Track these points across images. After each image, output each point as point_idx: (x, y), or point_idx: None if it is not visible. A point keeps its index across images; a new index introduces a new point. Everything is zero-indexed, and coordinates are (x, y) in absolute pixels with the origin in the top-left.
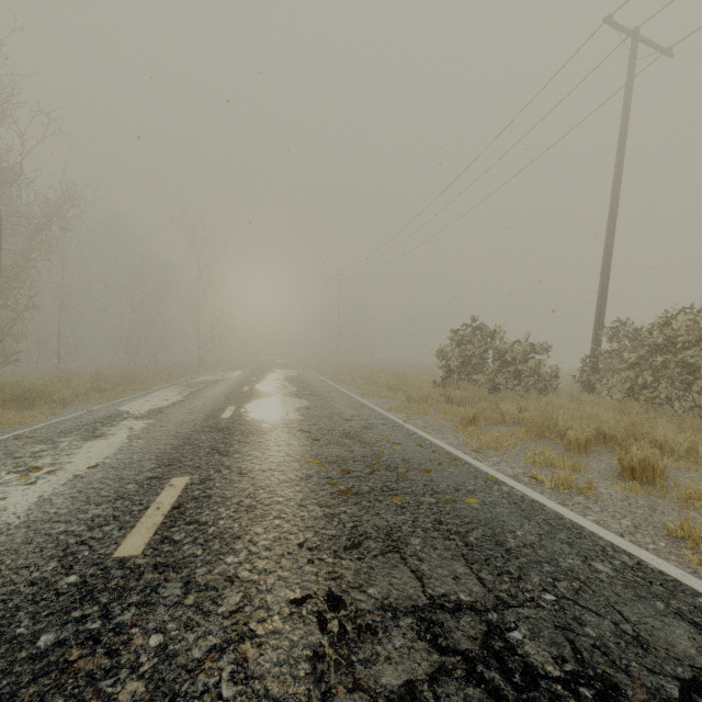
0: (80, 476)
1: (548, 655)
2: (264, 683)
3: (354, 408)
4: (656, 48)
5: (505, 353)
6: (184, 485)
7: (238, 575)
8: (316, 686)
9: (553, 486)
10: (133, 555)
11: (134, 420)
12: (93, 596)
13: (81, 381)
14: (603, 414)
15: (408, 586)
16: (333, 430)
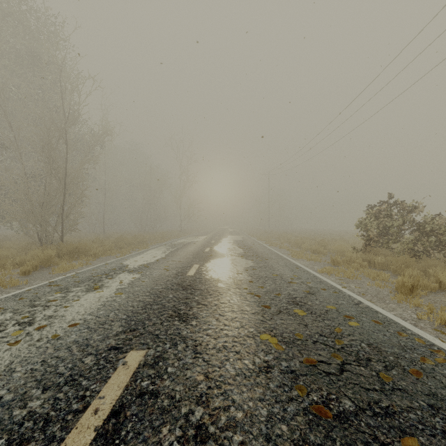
0: (58, 336)
1: None
2: None
3: (291, 270)
4: None
5: (425, 225)
6: (137, 365)
7: None
8: None
9: None
10: None
11: (127, 274)
12: None
13: (110, 241)
14: None
15: None
16: (280, 295)
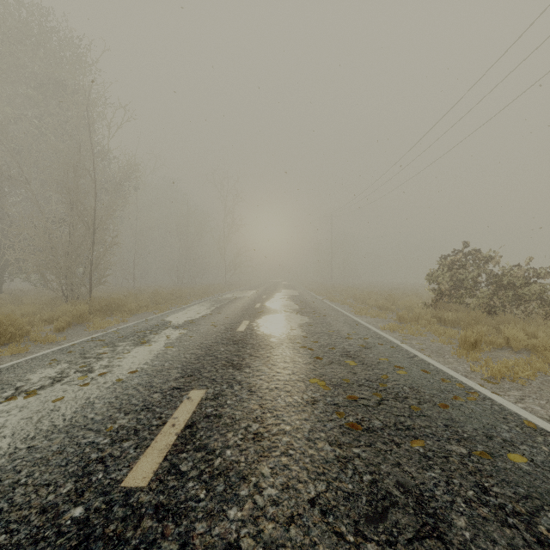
0: (122, 380)
1: None
2: None
3: (350, 326)
4: None
5: (501, 277)
6: (200, 399)
7: (240, 543)
8: None
9: None
10: (139, 487)
11: (172, 329)
12: (88, 545)
13: (145, 296)
14: None
15: None
16: (334, 348)
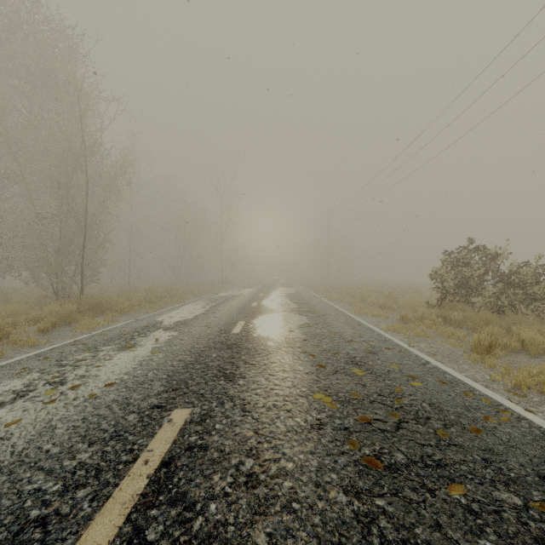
0: (95, 396)
1: None
2: None
3: (352, 327)
4: None
5: (510, 275)
6: (183, 422)
7: None
8: None
9: None
10: None
11: (163, 331)
12: None
13: (139, 294)
14: None
15: None
16: (338, 354)
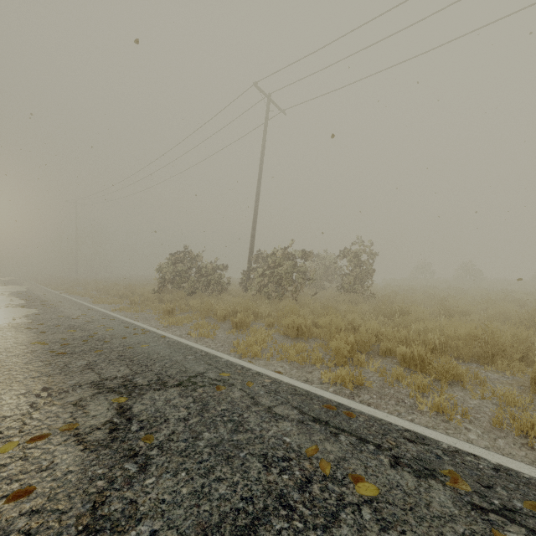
0: None
1: (147, 381)
2: (3, 415)
3: (83, 311)
4: (278, 108)
5: (200, 269)
6: None
7: None
8: (33, 409)
9: (197, 336)
10: None
11: None
12: None
13: None
14: (240, 301)
15: (92, 377)
16: (60, 325)
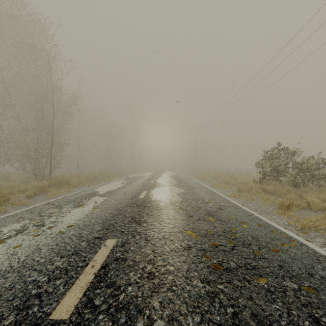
0: (62, 232)
1: None
2: None
3: (209, 195)
4: None
5: (302, 164)
6: (112, 246)
7: None
8: None
9: None
10: (62, 319)
11: (99, 197)
12: None
13: (84, 176)
14: None
15: None
16: (200, 209)
